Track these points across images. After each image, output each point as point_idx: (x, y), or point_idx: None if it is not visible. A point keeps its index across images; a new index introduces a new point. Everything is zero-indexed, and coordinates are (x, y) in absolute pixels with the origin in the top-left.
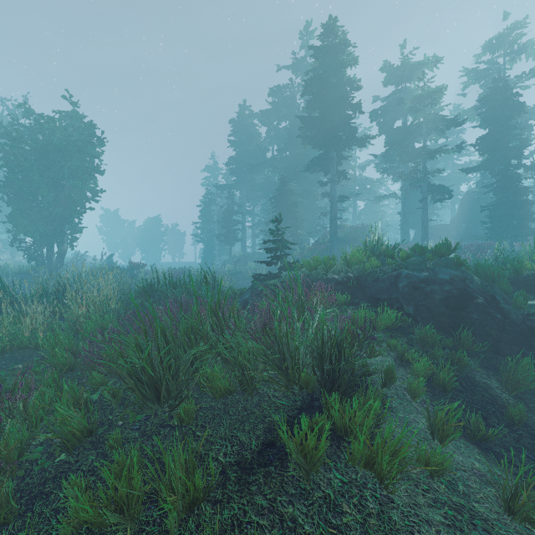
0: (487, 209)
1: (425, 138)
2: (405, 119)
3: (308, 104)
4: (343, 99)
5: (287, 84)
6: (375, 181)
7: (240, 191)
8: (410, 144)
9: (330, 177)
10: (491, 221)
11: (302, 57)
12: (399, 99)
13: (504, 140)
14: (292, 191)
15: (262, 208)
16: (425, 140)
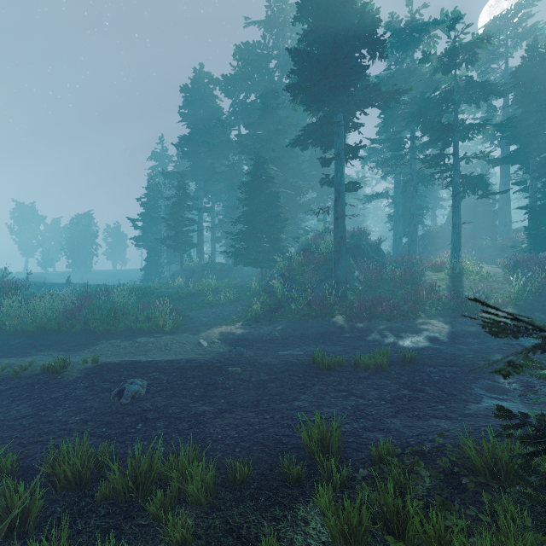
0: (533, 211)
1: (457, 110)
2: (412, 94)
3: (301, 40)
4: (364, 23)
5: (259, 43)
6: (357, 180)
7: (195, 182)
8: (436, 117)
9: (335, 153)
10: (535, 226)
11: (278, 7)
12: (425, 53)
13: (545, 124)
14: (271, 177)
15: (224, 205)
16: (457, 112)
